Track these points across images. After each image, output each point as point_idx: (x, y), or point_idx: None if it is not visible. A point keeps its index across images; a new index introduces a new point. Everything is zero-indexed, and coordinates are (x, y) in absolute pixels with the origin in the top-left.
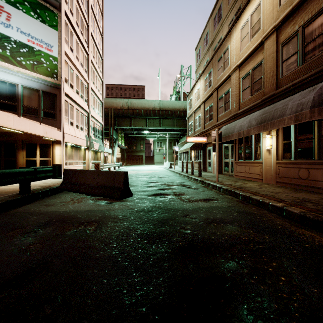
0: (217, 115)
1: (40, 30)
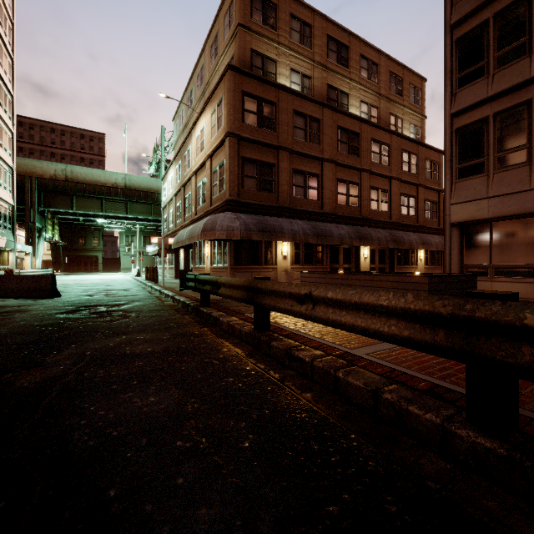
0: (185, 215)
1: None
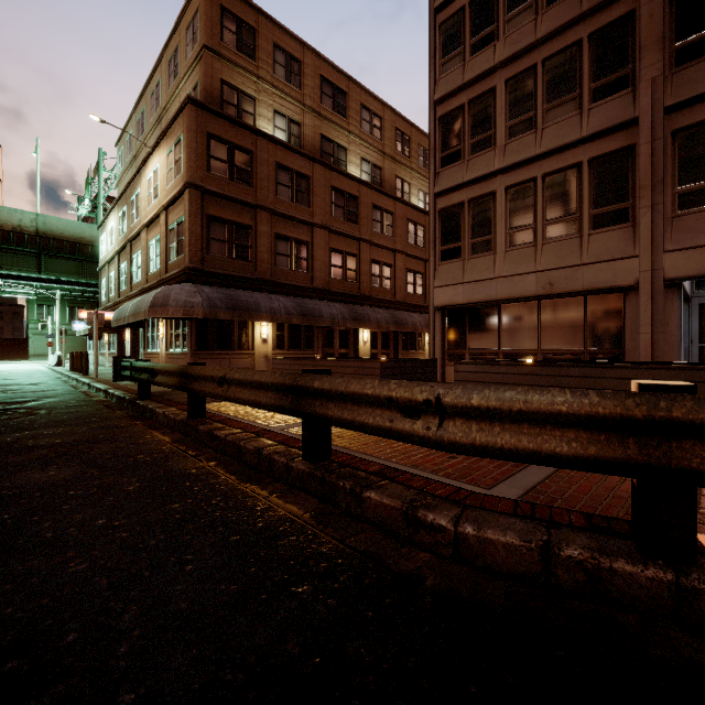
0: (132, 282)
1: None
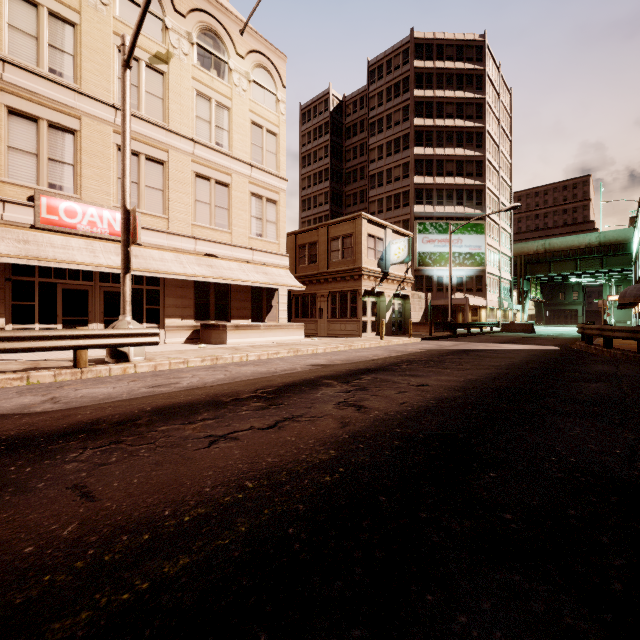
0: (638, 276)
1: (475, 240)
